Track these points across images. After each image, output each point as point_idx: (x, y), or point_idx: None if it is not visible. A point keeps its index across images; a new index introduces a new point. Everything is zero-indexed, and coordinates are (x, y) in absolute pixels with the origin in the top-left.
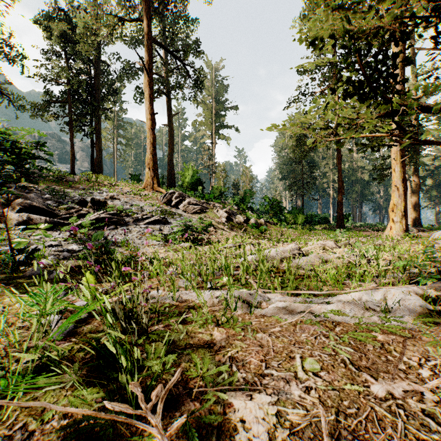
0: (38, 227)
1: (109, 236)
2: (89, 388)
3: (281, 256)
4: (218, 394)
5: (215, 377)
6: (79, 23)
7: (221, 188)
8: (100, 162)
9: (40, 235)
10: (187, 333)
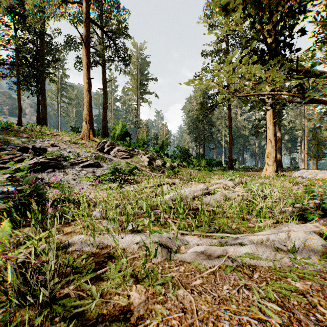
0: None
1: (46, 178)
2: None
3: (193, 195)
4: None
5: None
6: None
7: (144, 139)
8: (45, 116)
9: None
10: (101, 295)
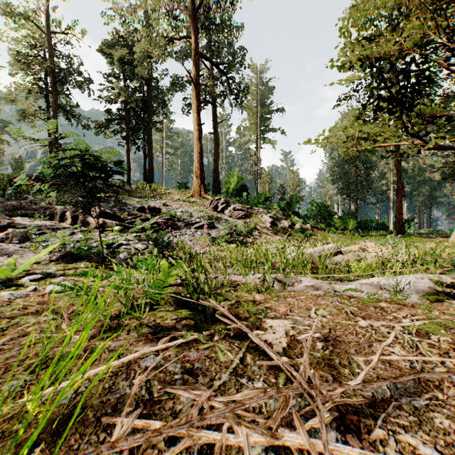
0: (114, 229)
1: (165, 238)
2: (183, 309)
3: (319, 254)
4: (257, 316)
5: (256, 314)
6: (135, 47)
7: (266, 193)
8: (152, 172)
9: (113, 236)
10: (236, 296)
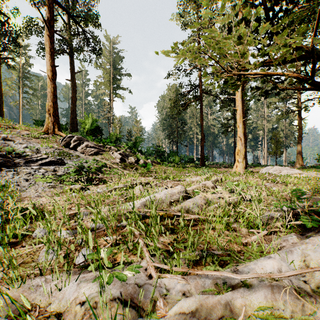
0: None
1: None
2: None
3: (170, 199)
4: None
5: None
6: None
7: (117, 135)
8: (1, 107)
9: None
10: None
